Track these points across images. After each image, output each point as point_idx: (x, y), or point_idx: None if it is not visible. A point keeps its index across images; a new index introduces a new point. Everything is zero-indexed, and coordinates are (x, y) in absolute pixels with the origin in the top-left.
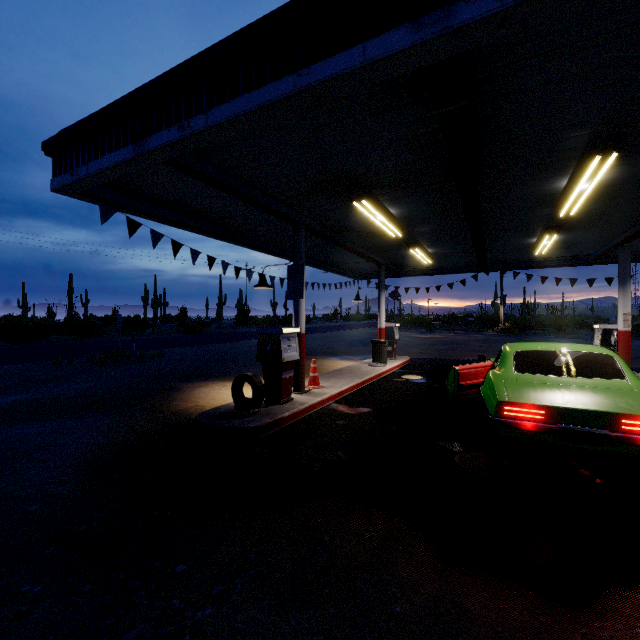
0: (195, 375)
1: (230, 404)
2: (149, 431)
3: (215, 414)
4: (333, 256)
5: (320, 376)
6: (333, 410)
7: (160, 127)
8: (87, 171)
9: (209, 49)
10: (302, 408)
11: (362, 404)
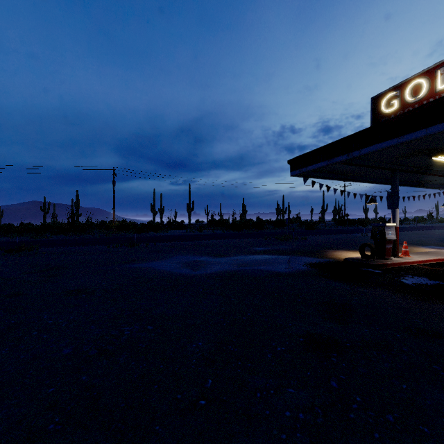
0: (329, 247)
1: (357, 257)
2: (324, 262)
3: (352, 259)
4: (421, 178)
5: (410, 253)
6: (418, 266)
7: (338, 155)
8: (306, 169)
9: (361, 131)
10: (397, 262)
11: (440, 267)
